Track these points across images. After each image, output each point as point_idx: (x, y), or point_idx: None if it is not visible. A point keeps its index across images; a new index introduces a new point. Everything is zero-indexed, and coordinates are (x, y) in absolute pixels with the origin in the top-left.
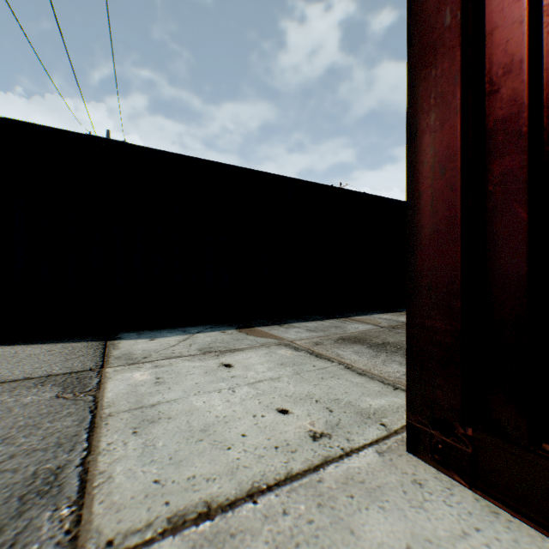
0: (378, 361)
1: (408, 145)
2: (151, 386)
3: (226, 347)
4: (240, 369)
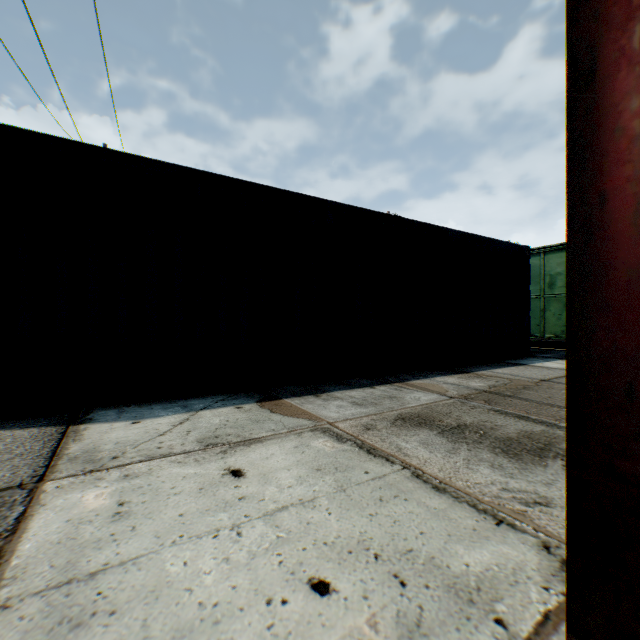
0: (459, 461)
1: (571, 101)
2: (105, 523)
3: (238, 436)
4: (255, 480)
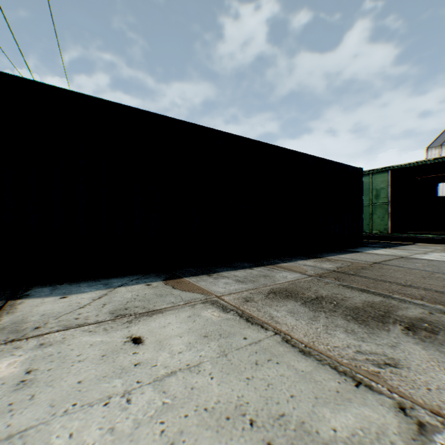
0: (319, 327)
1: None
2: (7, 392)
3: (144, 308)
4: (151, 347)
